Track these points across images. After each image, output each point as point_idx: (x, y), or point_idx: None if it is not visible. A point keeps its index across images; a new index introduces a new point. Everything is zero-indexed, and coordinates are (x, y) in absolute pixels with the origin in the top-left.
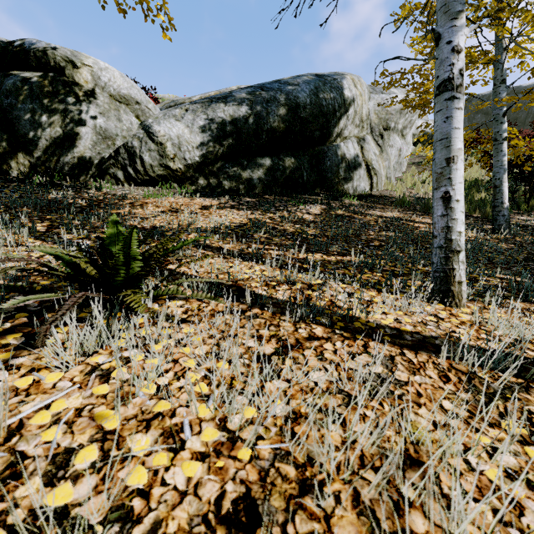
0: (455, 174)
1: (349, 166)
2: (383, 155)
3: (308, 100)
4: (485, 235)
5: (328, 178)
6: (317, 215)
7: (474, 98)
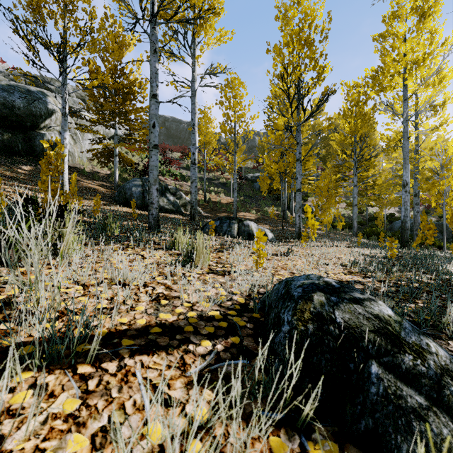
0: (65, 167)
1: (52, 147)
2: (77, 145)
3: (22, 105)
4: (108, 190)
5: (37, 150)
6: (27, 171)
7: (161, 117)
